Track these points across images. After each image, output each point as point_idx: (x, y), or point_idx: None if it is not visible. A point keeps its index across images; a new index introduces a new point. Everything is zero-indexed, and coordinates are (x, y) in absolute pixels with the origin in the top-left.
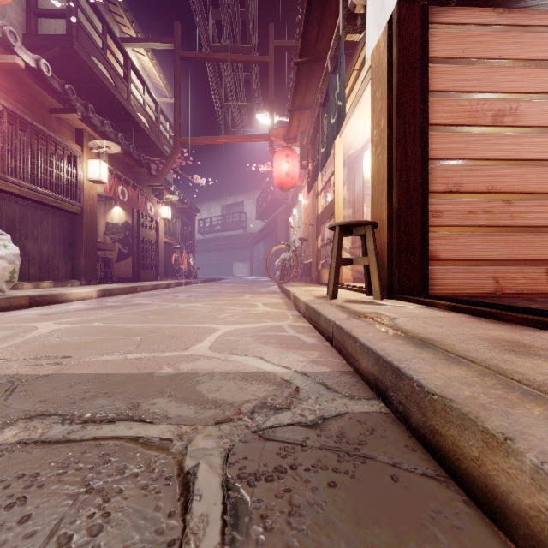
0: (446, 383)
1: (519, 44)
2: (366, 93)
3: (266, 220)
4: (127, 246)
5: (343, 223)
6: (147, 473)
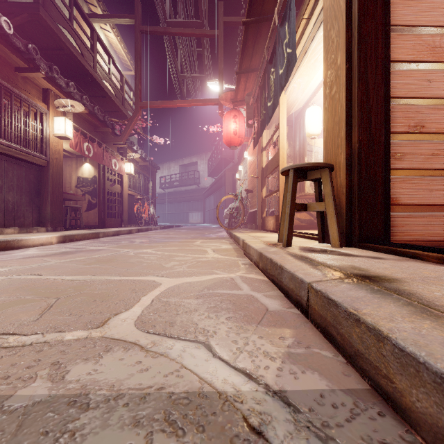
0: None
1: None
2: (313, 46)
3: (216, 177)
4: (95, 197)
5: (298, 165)
6: None
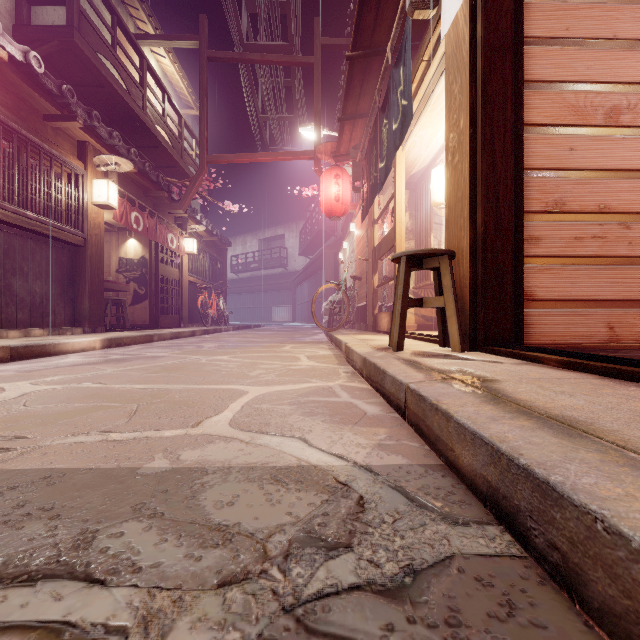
0: None
1: (639, 19)
2: (437, 92)
3: (311, 256)
4: (144, 286)
5: (412, 252)
6: None
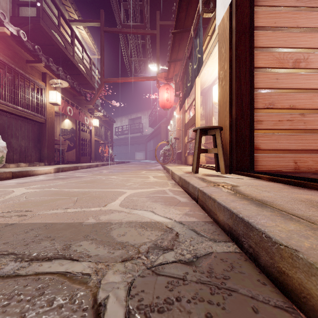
0: (288, 235)
1: (309, 18)
2: (215, 50)
3: (154, 127)
4: (72, 142)
5: (202, 127)
6: (69, 305)
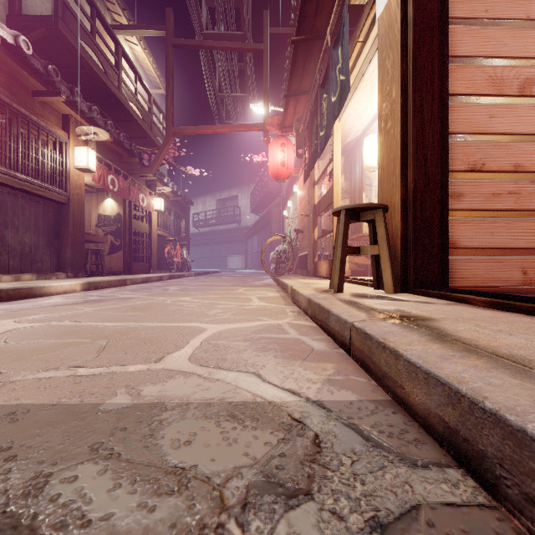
0: None
1: None
2: (370, 70)
3: (260, 214)
4: (119, 238)
5: (350, 206)
6: None
